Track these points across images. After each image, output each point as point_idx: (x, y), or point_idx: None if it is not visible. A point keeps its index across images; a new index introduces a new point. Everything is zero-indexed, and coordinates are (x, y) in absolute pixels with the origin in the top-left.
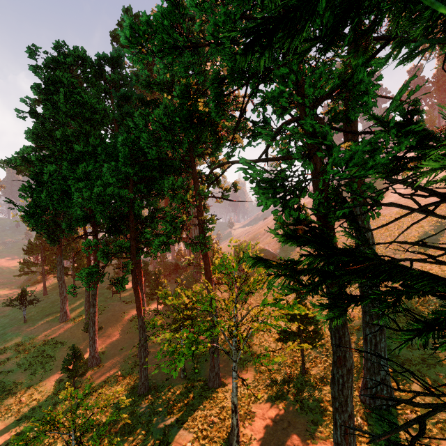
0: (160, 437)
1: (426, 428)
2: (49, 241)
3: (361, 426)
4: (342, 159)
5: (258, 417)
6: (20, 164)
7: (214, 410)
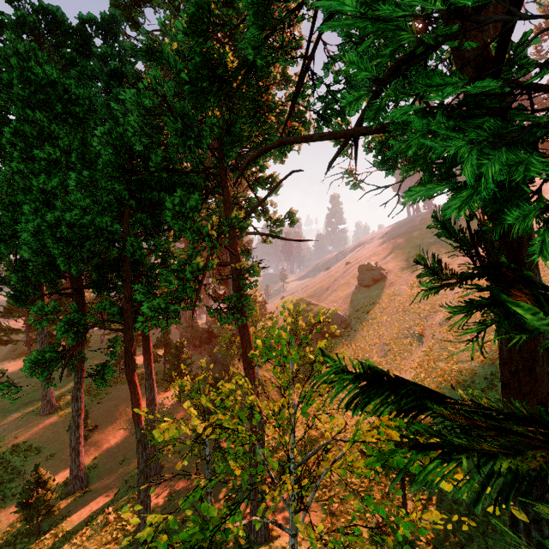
0: None
1: None
2: (14, 301)
3: None
4: None
5: None
6: None
7: None
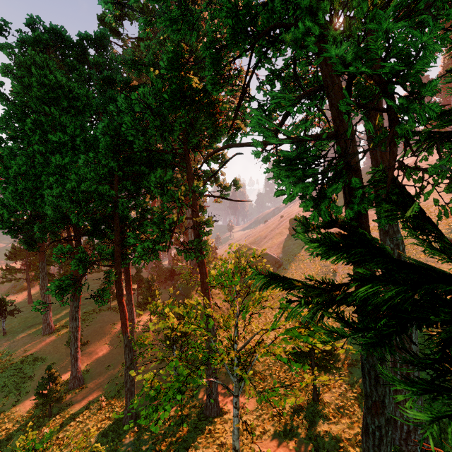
0: None
1: None
2: (26, 246)
3: None
4: None
5: None
6: None
7: (211, 448)
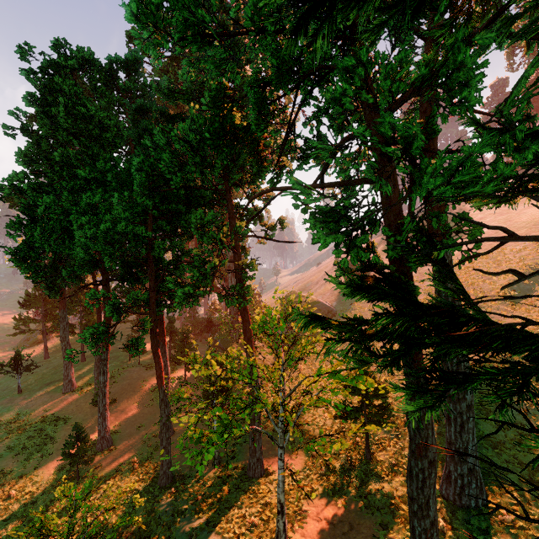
0: None
1: (528, 534)
2: (48, 292)
3: (444, 530)
4: (446, 169)
5: (311, 517)
6: (9, 195)
7: (254, 507)
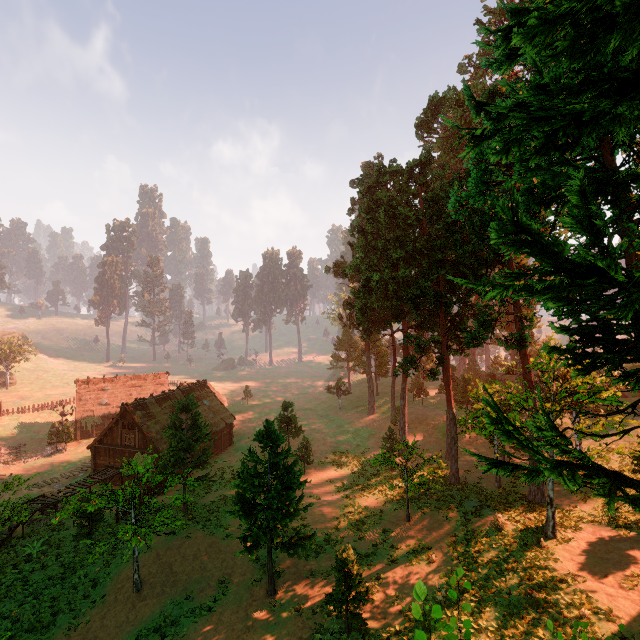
0: (472, 510)
1: None
2: (365, 336)
3: None
4: None
5: (586, 531)
6: (351, 273)
7: (531, 513)
